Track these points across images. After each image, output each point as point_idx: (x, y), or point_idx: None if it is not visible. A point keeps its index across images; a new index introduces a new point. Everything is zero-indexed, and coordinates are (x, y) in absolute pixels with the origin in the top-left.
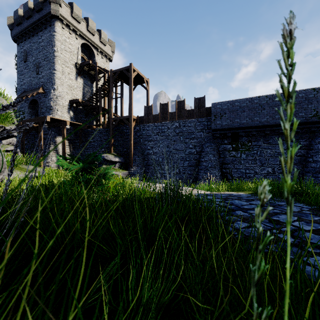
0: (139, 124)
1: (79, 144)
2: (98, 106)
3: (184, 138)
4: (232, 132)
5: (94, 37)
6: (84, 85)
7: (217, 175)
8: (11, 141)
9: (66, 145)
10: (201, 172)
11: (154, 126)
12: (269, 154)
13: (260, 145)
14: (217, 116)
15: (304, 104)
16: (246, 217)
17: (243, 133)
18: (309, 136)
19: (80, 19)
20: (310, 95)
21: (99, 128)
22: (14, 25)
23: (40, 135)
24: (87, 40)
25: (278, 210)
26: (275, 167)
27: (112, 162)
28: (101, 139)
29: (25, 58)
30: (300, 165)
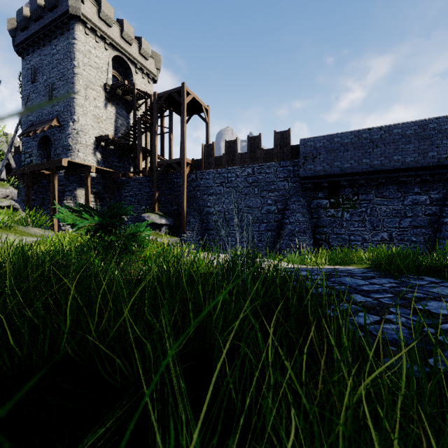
0: (195, 170)
1: (109, 200)
2: (136, 146)
3: (260, 190)
4: (329, 181)
5: (131, 47)
6: (116, 116)
7: (308, 243)
8: (8, 193)
9: (90, 201)
10: (284, 239)
11: (216, 174)
12: (384, 213)
13: (370, 199)
14: (308, 157)
15: (436, 139)
16: (370, 304)
17: (345, 183)
18: (444, 185)
19: (111, 22)
20: (445, 126)
21: (138, 177)
22: (17, 31)
23: (53, 186)
24: (121, 51)
25: (421, 294)
26: (393, 232)
27: (157, 225)
28: (141, 193)
29: (33, 77)
30: (430, 228)
